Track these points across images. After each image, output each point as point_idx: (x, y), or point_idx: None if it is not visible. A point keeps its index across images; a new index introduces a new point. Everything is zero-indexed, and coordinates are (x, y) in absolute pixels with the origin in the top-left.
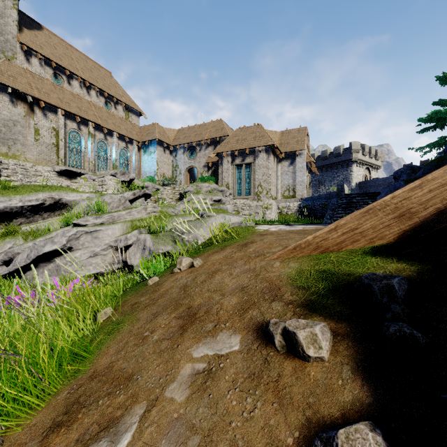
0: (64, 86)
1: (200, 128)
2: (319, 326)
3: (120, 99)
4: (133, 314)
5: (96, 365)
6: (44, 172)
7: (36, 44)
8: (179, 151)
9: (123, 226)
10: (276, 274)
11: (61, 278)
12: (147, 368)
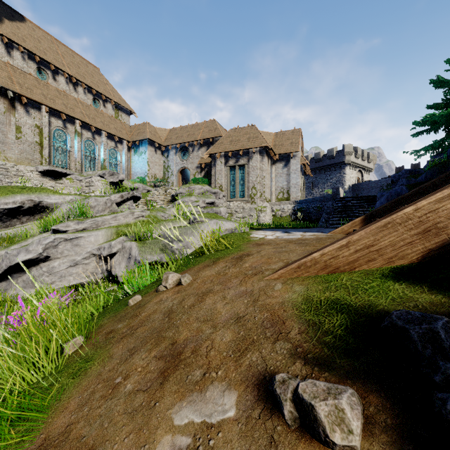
0: (49, 81)
1: (192, 128)
2: (346, 396)
3: (109, 97)
4: (105, 348)
5: (50, 428)
6: (26, 172)
7: (18, 36)
8: (171, 151)
9: (108, 232)
10: (279, 300)
11: (36, 290)
12: (112, 439)
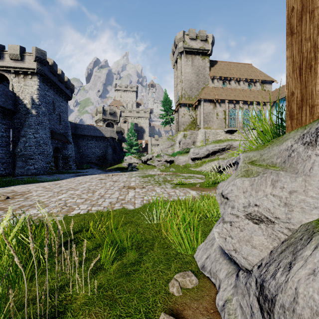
0: (227, 86)
1: None
2: None
3: (257, 79)
4: None
5: None
6: (220, 133)
7: (215, 72)
8: None
9: None
10: None
11: None
12: None
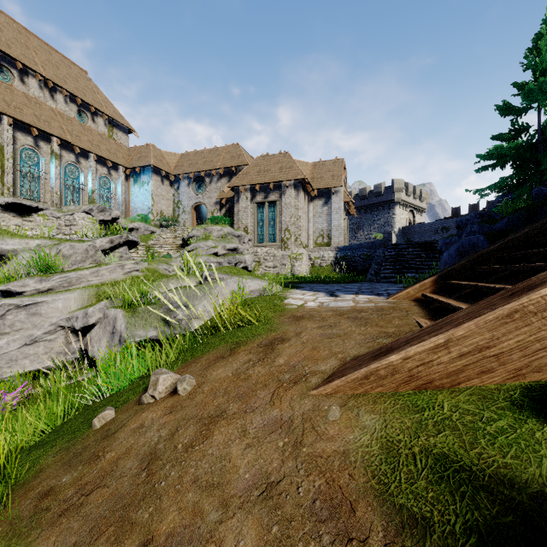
0: (14, 84)
1: (210, 153)
2: None
3: (100, 109)
4: (27, 539)
5: None
6: None
7: None
8: (183, 182)
9: (84, 295)
10: (338, 446)
11: None
12: None
